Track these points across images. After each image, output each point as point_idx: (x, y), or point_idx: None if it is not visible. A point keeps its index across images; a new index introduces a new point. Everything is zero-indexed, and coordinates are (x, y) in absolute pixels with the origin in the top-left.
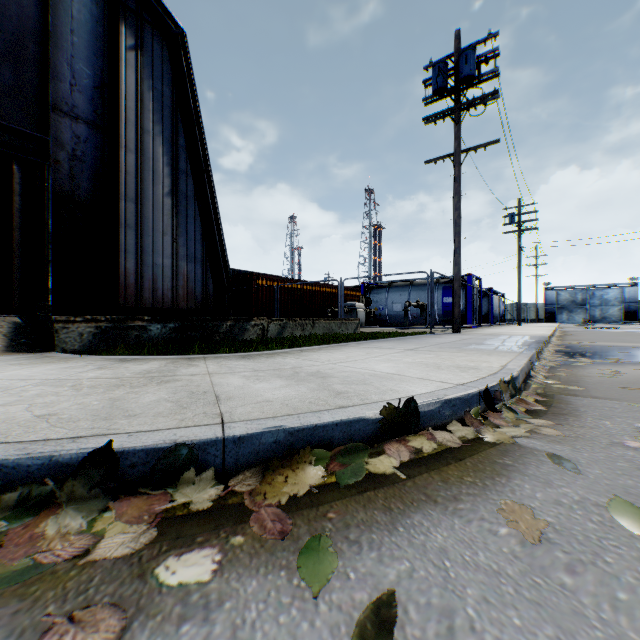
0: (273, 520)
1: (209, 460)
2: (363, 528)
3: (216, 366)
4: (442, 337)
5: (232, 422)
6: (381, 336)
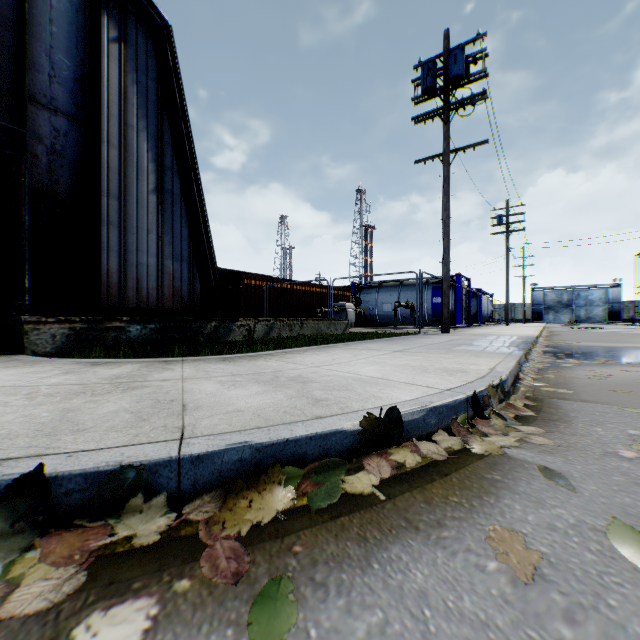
0: (228, 557)
1: (162, 483)
2: (332, 565)
3: (193, 370)
4: (431, 338)
5: (193, 437)
6: (370, 337)
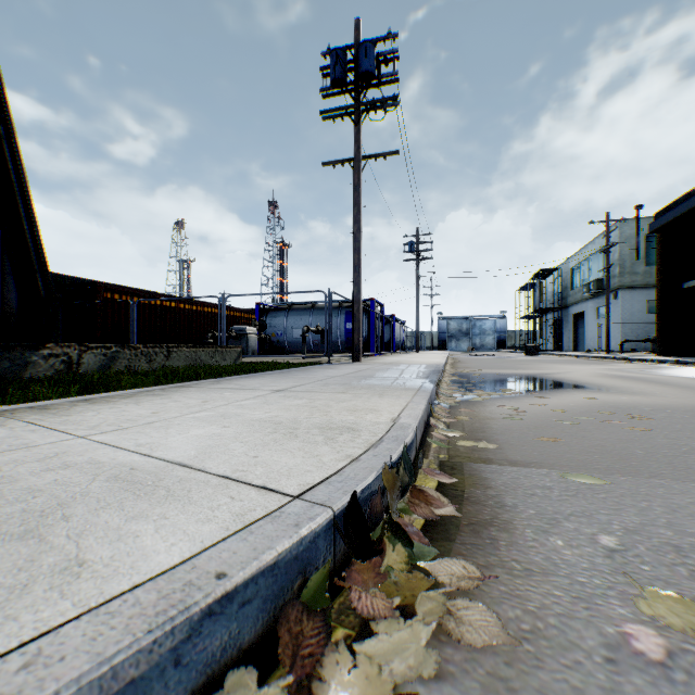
0: None
1: None
2: None
3: None
4: (337, 368)
5: None
6: (263, 368)
